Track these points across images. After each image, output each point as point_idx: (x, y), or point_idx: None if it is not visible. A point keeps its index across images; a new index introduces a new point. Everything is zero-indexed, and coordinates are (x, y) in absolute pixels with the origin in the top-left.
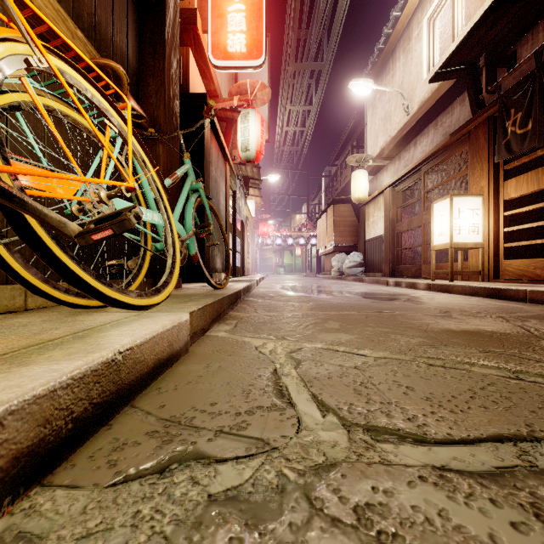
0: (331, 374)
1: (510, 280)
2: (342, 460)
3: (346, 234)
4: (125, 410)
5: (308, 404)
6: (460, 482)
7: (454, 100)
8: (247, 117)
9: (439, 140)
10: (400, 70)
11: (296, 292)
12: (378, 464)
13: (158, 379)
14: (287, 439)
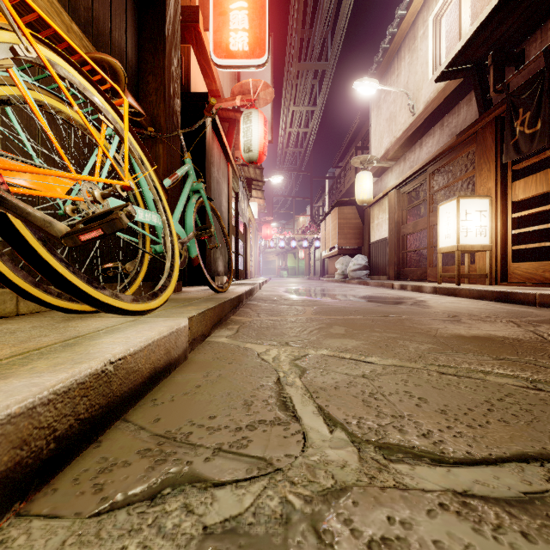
0: (337, 383)
1: (518, 283)
2: (353, 483)
3: (350, 236)
4: (116, 425)
5: (314, 417)
6: (485, 511)
7: (460, 100)
8: (250, 117)
9: (445, 141)
10: (405, 70)
11: (299, 296)
12: (393, 489)
13: (154, 389)
14: (292, 459)
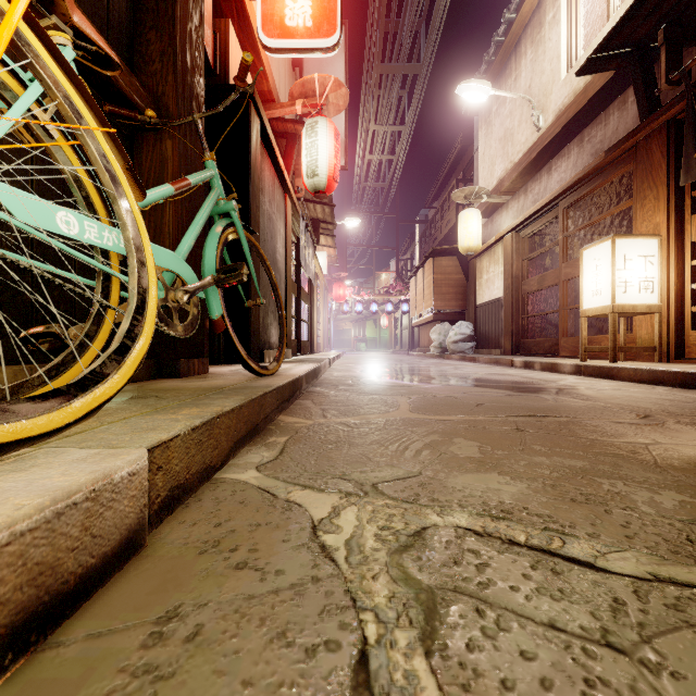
0: (553, 695)
1: None
2: None
3: (450, 297)
4: None
5: None
6: None
7: (607, 105)
8: (315, 128)
9: (586, 162)
10: (527, 70)
11: (385, 378)
12: None
13: None
14: None
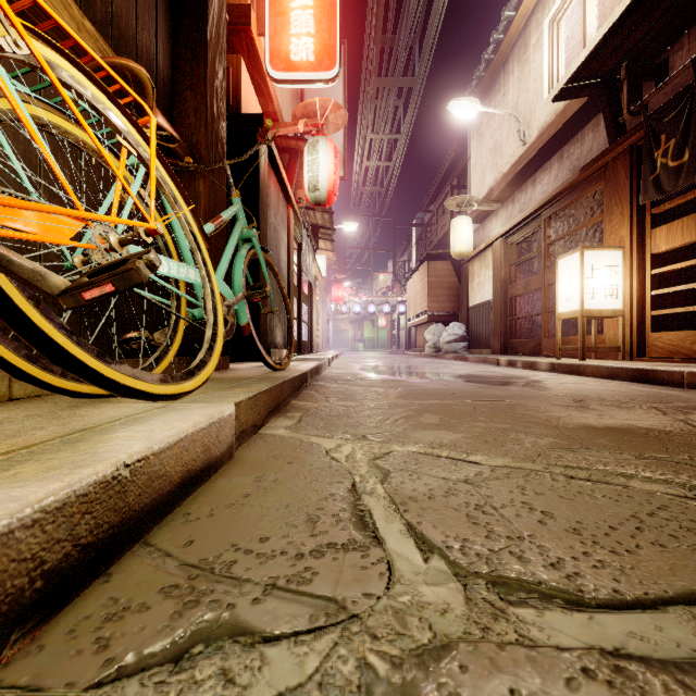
0: (432, 491)
1: (659, 358)
2: (459, 638)
3: (444, 299)
4: (134, 550)
5: (401, 539)
6: (649, 680)
7: (584, 125)
8: (316, 147)
9: (566, 177)
10: (514, 87)
11: (379, 375)
12: (515, 645)
13: (188, 499)
14: (373, 600)
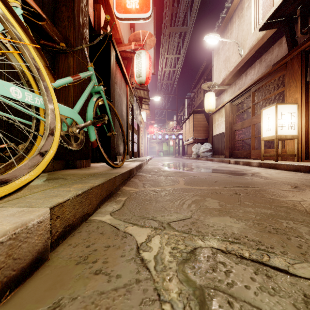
0: None
1: None
2: None
3: (201, 132)
4: None
5: None
6: None
7: (273, 45)
8: (140, 55)
9: (263, 71)
10: (236, 29)
11: (172, 168)
12: None
13: None
14: None
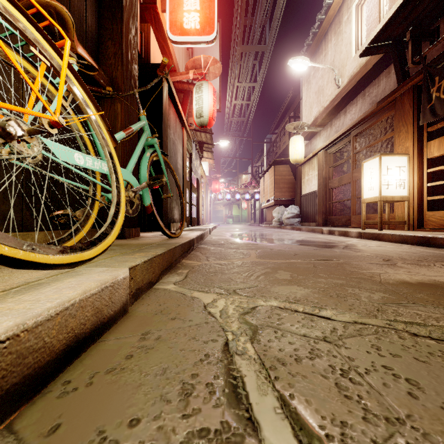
0: (297, 352)
1: (433, 229)
2: None
3: (285, 190)
4: None
5: (277, 422)
6: None
7: (380, 74)
8: (201, 88)
9: (367, 108)
10: (332, 50)
11: (243, 240)
12: None
13: (74, 362)
14: None
